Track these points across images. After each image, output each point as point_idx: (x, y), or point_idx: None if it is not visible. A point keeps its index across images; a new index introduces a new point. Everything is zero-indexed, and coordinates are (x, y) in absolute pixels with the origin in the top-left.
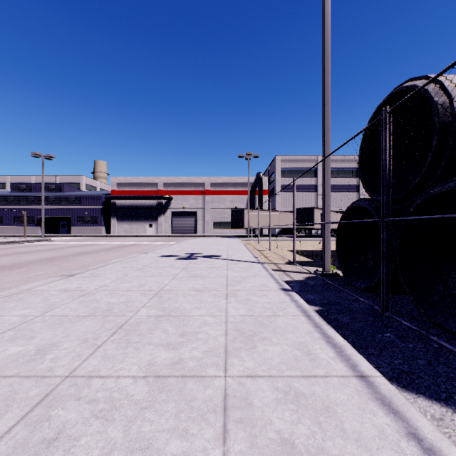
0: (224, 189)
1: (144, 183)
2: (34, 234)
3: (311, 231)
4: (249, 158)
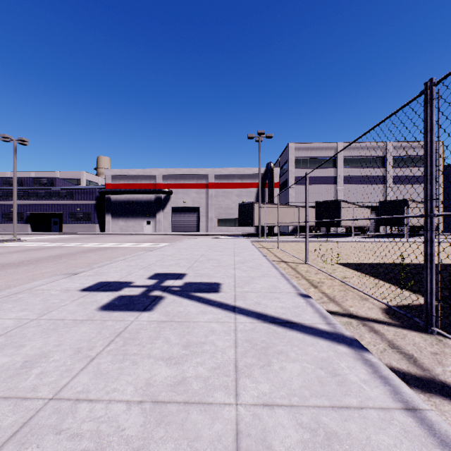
0: (229, 182)
1: (142, 176)
2: (20, 232)
3: (329, 229)
4: (260, 139)
